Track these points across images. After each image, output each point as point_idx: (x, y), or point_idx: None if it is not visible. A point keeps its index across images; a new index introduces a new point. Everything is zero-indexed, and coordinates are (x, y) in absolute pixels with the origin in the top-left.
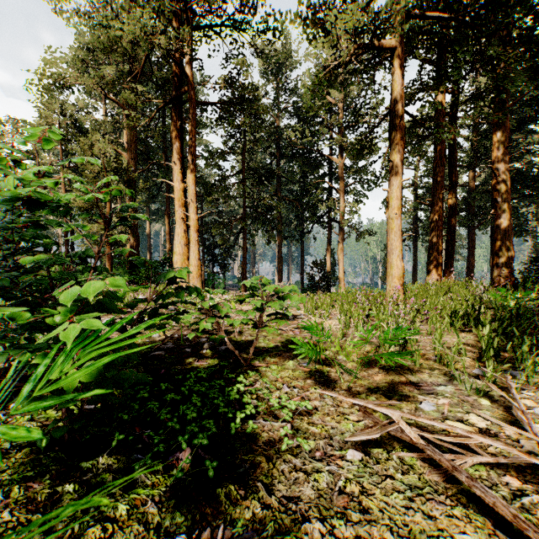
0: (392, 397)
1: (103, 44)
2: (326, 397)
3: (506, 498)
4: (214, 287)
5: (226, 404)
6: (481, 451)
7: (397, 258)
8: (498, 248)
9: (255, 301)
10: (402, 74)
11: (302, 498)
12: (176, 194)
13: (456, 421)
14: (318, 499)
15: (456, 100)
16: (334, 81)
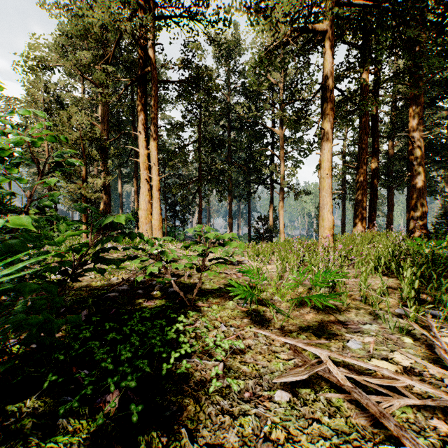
0: (321, 336)
1: (79, 31)
2: (260, 336)
3: (435, 445)
4: (175, 238)
5: (164, 343)
6: (407, 393)
7: (327, 212)
8: (413, 204)
9: (197, 247)
10: (332, 54)
11: (226, 445)
12: (141, 158)
13: (381, 359)
14: (242, 447)
15: (378, 79)
16: (274, 60)
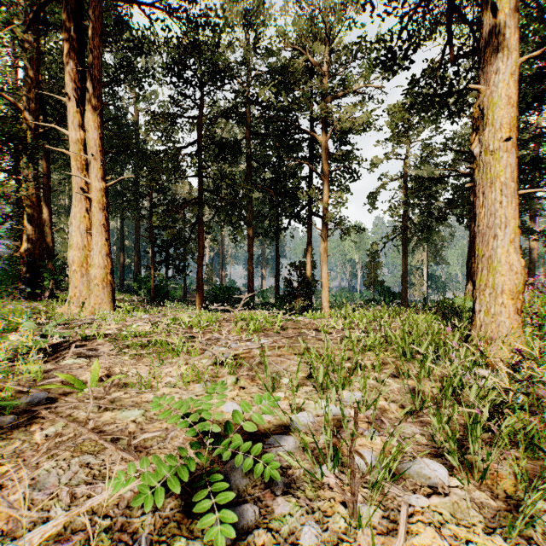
0: None
1: None
2: None
3: None
4: (168, 295)
5: None
6: None
7: (508, 247)
8: None
9: None
10: None
11: None
12: (72, 148)
13: None
14: None
15: None
16: None
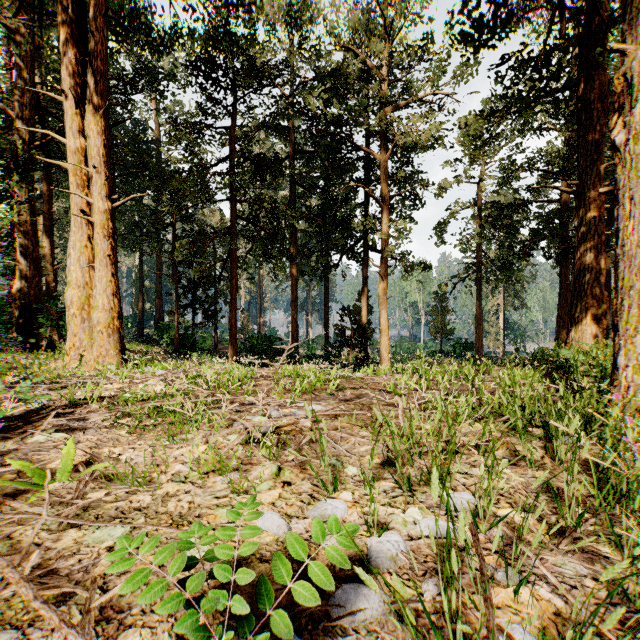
0: None
1: None
2: None
3: None
4: (195, 346)
5: None
6: None
7: None
8: None
9: None
10: None
11: None
12: (70, 160)
13: None
14: None
15: None
16: None
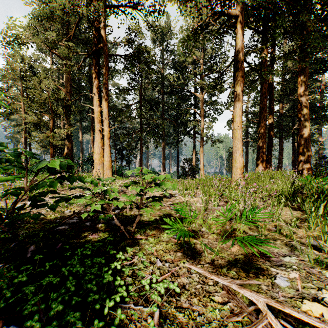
0: (249, 271)
1: (47, 15)
2: (193, 272)
3: None
4: (122, 175)
5: (101, 286)
6: None
7: (239, 156)
8: (301, 150)
9: (135, 188)
10: (243, 34)
11: None
12: (95, 114)
13: (312, 301)
14: None
15: (274, 56)
16: (198, 38)
